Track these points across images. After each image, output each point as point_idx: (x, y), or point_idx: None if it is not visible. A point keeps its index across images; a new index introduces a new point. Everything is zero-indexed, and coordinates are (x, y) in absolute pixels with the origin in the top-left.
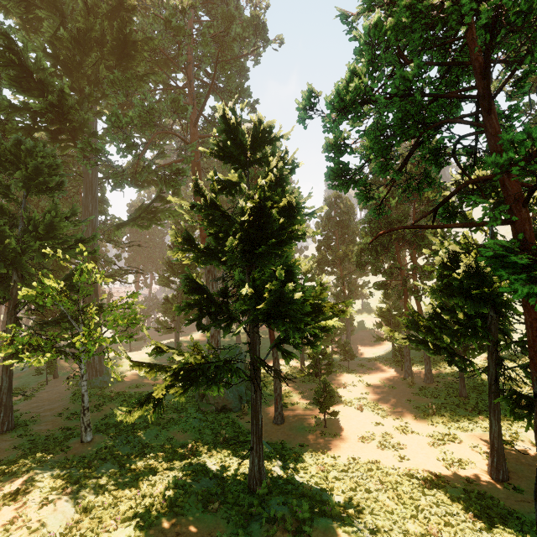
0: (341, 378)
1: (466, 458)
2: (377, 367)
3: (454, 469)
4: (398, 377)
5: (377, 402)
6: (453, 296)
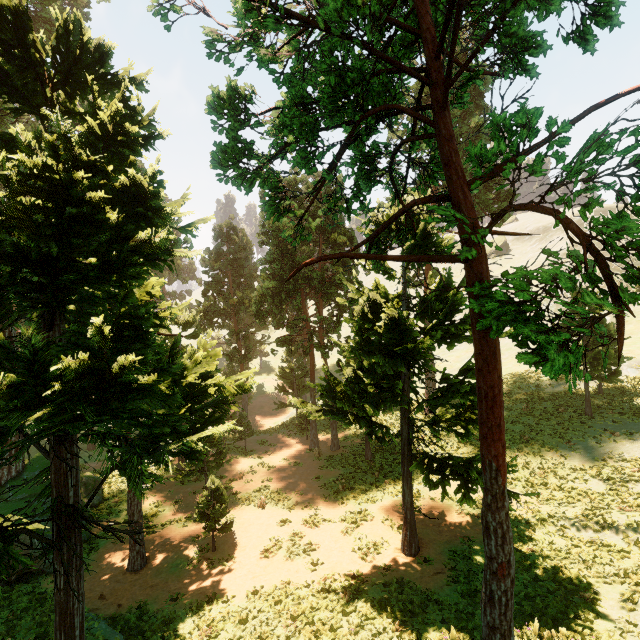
0: (236, 466)
1: (381, 538)
2: (279, 440)
3: (370, 558)
4: (304, 449)
5: (282, 489)
6: (373, 354)
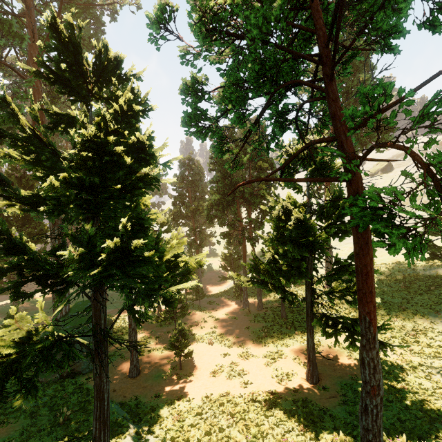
0: (194, 317)
1: (291, 370)
2: (222, 301)
3: (284, 383)
4: (239, 308)
5: (224, 333)
6: (285, 244)
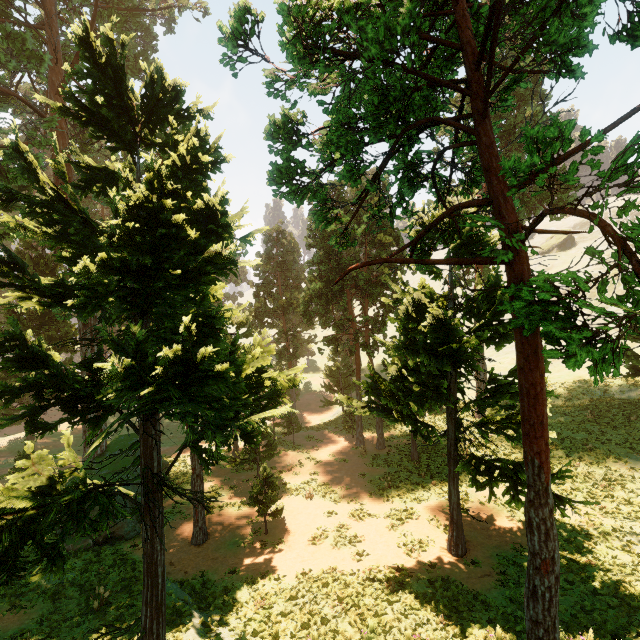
0: (285, 458)
1: (426, 536)
2: (326, 437)
3: (415, 554)
4: (350, 446)
5: (329, 483)
6: (417, 353)
